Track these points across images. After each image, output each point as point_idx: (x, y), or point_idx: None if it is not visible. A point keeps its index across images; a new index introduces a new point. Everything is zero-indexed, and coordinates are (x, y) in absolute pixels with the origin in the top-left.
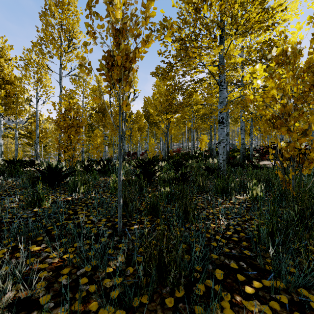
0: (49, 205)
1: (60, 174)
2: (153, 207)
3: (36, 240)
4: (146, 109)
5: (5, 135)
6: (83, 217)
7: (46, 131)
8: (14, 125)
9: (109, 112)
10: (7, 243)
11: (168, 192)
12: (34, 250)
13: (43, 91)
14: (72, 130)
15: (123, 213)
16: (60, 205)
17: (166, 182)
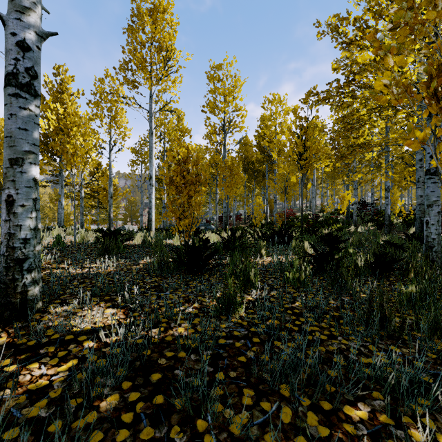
0: (242, 312)
1: (200, 255)
2: (439, 325)
3: (328, 392)
4: (243, 154)
5: (67, 194)
6: (327, 339)
7: (116, 189)
8: (77, 181)
9: (439, 167)
10: (291, 396)
11: (413, 293)
12: (364, 419)
13: (119, 134)
14: (191, 188)
15: (381, 333)
16: (274, 315)
17: (362, 271)
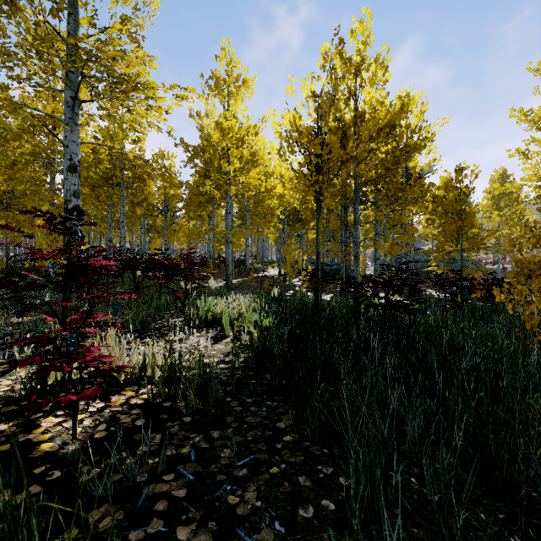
0: None
1: None
2: None
3: None
4: None
5: None
6: None
7: None
8: None
9: None
10: None
11: None
12: None
13: None
14: None
15: None
16: None
17: None
